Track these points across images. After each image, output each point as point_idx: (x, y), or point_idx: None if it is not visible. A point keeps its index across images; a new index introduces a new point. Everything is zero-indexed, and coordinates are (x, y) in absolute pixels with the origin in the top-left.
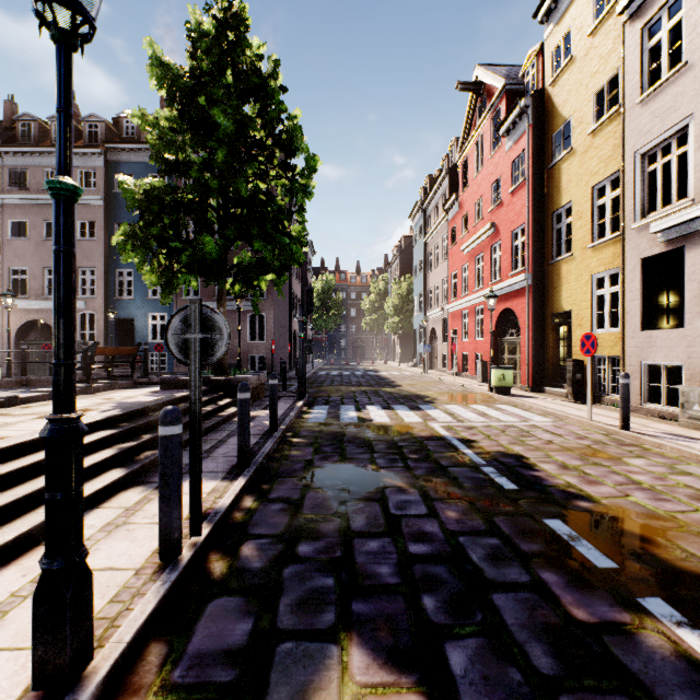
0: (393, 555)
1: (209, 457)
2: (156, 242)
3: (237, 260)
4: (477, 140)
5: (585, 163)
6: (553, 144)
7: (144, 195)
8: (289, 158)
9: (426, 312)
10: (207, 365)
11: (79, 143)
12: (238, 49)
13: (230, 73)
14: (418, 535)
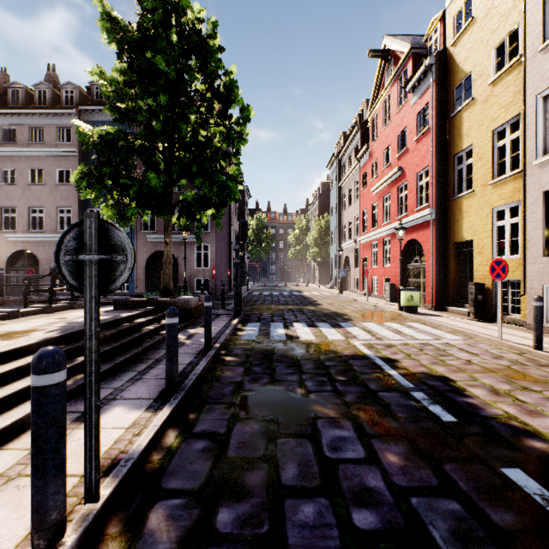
0: (333, 530)
1: (141, 380)
2: (111, 180)
3: (182, 197)
4: (385, 99)
5: (486, 110)
6: (455, 97)
7: (99, 139)
8: (226, 108)
9: (340, 243)
10: (106, 293)
11: (58, 106)
12: (181, 9)
13: (174, 32)
14: (360, 493)
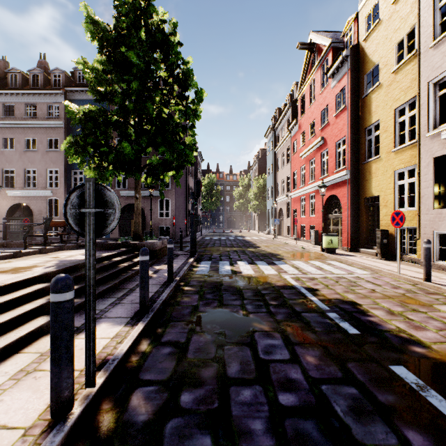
0: (264, 406)
1: (119, 304)
2: (92, 148)
3: (149, 161)
4: (311, 82)
5: (389, 93)
6: (366, 81)
7: (83, 115)
8: (184, 91)
9: (275, 198)
10: (100, 236)
11: (48, 87)
12: (148, 13)
13: (142, 31)
14: (285, 383)
